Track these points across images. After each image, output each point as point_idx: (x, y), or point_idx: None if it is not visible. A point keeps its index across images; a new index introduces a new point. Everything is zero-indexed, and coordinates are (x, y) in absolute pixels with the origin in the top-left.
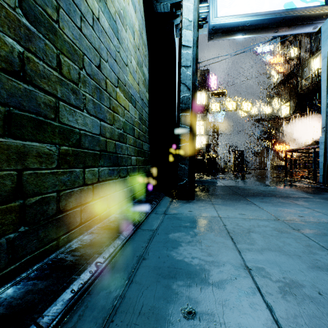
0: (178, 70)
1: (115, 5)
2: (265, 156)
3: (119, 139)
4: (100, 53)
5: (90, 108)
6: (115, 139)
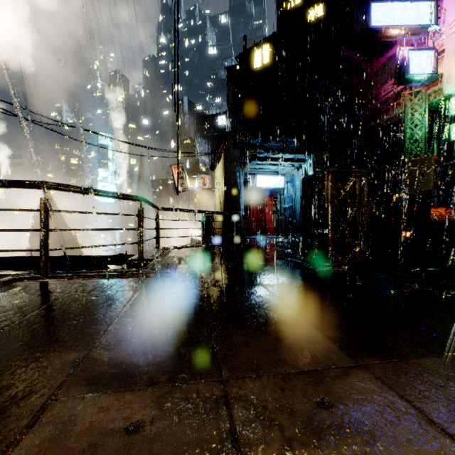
0: None
1: None
2: None
3: None
4: None
5: None
6: None
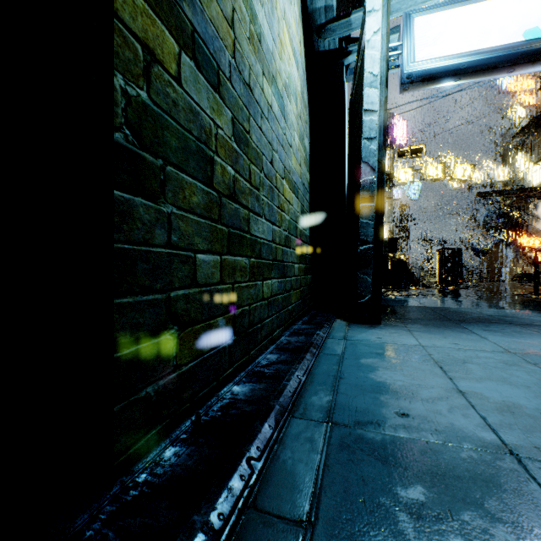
0: (349, 132)
1: (282, 78)
2: (499, 257)
3: (285, 244)
4: (272, 144)
5: (266, 212)
6: (282, 243)
